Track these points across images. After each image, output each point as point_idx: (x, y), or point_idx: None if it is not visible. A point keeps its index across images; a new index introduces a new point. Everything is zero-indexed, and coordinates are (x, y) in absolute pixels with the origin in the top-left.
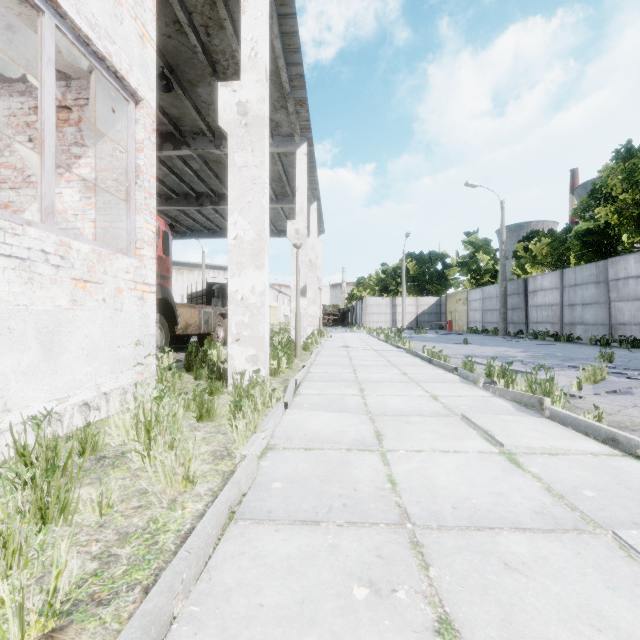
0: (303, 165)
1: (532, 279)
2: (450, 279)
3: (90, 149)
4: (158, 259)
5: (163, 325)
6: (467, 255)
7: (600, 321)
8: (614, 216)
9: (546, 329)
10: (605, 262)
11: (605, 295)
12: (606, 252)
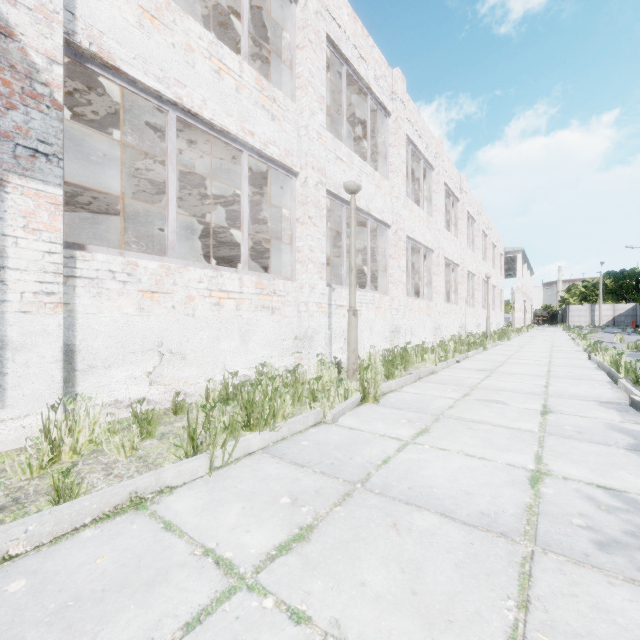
0: (525, 270)
1: None
2: None
3: None
4: None
5: None
6: None
7: None
8: None
9: None
10: None
11: None
12: None
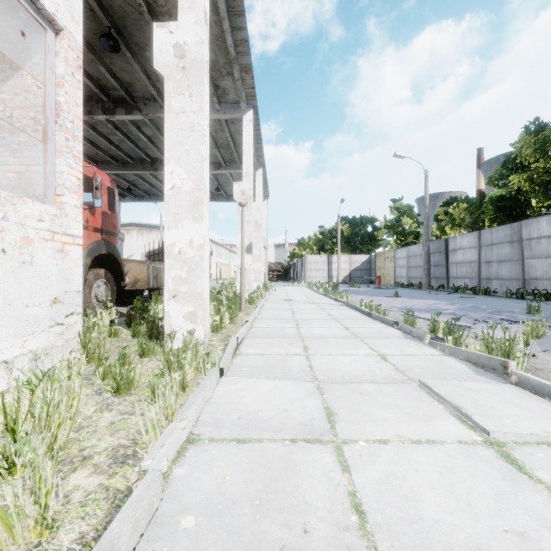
0: (249, 131)
1: (452, 239)
2: (379, 240)
3: (3, 83)
4: (103, 215)
5: (109, 280)
6: (393, 219)
7: (514, 276)
8: (526, 183)
9: (465, 283)
10: (519, 224)
11: (519, 253)
12: (516, 216)
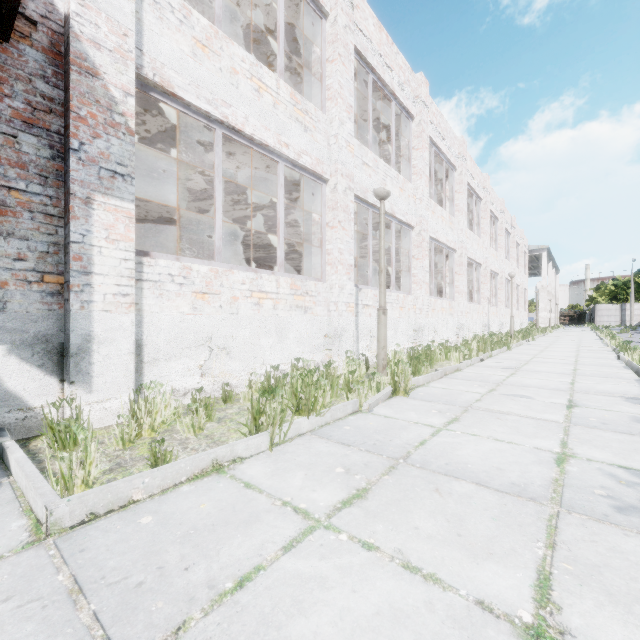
0: (550, 269)
1: None
2: None
3: None
4: None
5: None
6: None
7: None
8: None
9: None
10: None
11: None
12: None
